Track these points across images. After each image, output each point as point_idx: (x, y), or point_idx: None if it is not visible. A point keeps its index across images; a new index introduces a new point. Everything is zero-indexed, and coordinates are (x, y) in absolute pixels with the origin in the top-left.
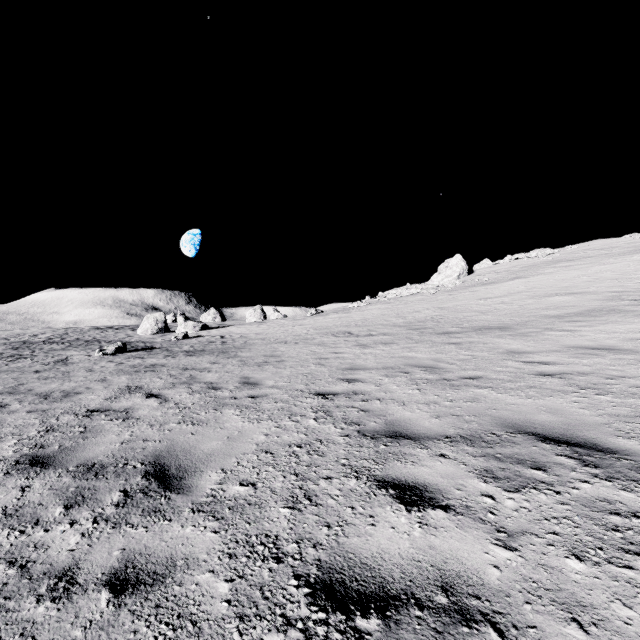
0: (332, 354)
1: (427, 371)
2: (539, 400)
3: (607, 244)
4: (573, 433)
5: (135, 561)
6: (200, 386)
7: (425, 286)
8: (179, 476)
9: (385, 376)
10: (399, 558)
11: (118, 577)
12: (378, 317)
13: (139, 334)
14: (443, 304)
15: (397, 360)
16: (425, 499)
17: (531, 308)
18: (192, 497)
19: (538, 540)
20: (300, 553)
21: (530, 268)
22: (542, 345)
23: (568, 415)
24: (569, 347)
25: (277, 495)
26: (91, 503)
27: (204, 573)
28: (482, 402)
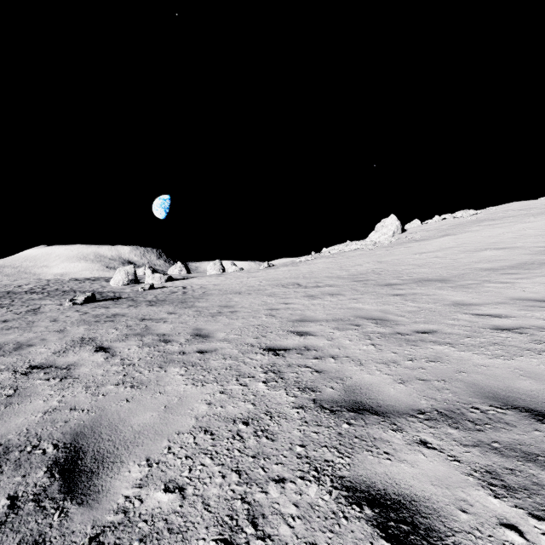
0: (282, 305)
1: (378, 324)
2: (510, 360)
3: (525, 205)
4: None
5: None
6: (152, 338)
7: (364, 243)
8: (91, 470)
9: (336, 329)
10: None
11: None
12: (323, 270)
13: (112, 285)
14: (382, 258)
15: (346, 311)
16: (419, 530)
17: (464, 262)
18: (96, 512)
19: None
20: None
21: (457, 226)
22: (486, 297)
23: None
24: (514, 299)
25: (210, 513)
26: None
27: None
28: (447, 362)
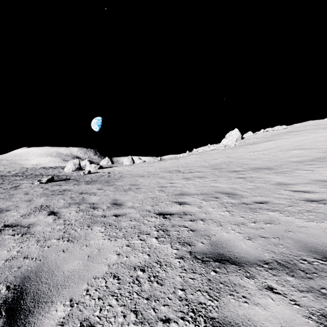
0: (169, 184)
1: (230, 197)
2: (321, 223)
3: (316, 123)
4: None
5: None
6: (85, 206)
7: (219, 145)
8: (29, 309)
9: (203, 200)
10: None
11: None
12: (194, 162)
13: (65, 171)
14: (230, 155)
15: (209, 188)
16: None
17: (281, 157)
18: None
19: None
20: None
21: (275, 135)
22: (297, 179)
23: None
24: (316, 181)
25: None
26: None
27: None
28: (278, 224)
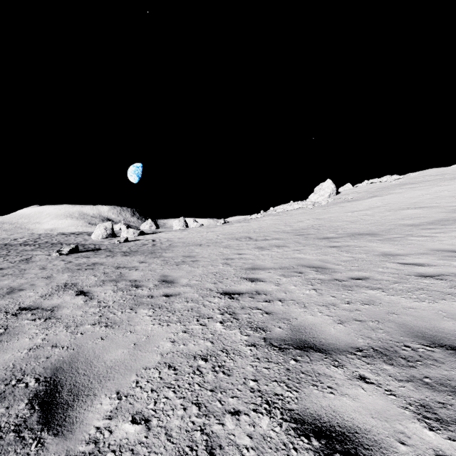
0: (236, 255)
1: (318, 271)
2: (434, 303)
3: (440, 171)
4: None
5: None
6: (125, 284)
7: (305, 203)
8: (67, 402)
9: (282, 276)
10: None
11: None
12: (271, 226)
13: (93, 238)
14: (320, 216)
15: (290, 261)
16: None
17: (390, 218)
18: (70, 443)
19: None
20: None
21: (383, 189)
22: (410, 248)
23: None
24: (434, 250)
25: (172, 444)
26: None
27: None
28: (379, 305)
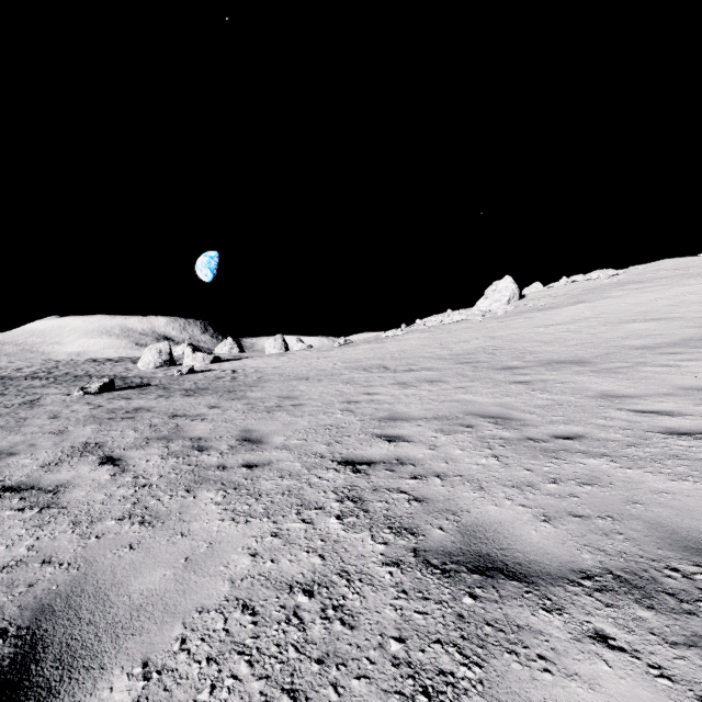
0: (364, 395)
1: (498, 424)
2: None
3: (681, 264)
4: None
5: None
6: (182, 444)
7: (470, 312)
8: (49, 685)
9: (440, 432)
10: None
11: None
12: (418, 348)
13: (140, 368)
14: (495, 333)
15: (451, 406)
16: None
17: (607, 337)
18: None
19: None
20: None
21: (593, 291)
22: (645, 386)
23: None
24: (685, 389)
25: None
26: None
27: None
28: (609, 486)
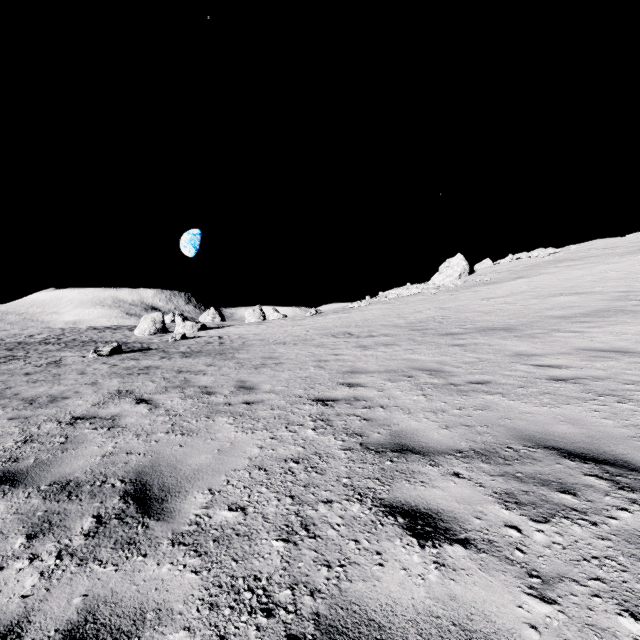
0: (332, 356)
1: (432, 375)
2: (555, 408)
3: (610, 243)
4: (599, 448)
5: (97, 612)
6: (193, 390)
7: (426, 286)
8: (161, 498)
9: (388, 380)
10: (414, 612)
11: (74, 636)
12: (379, 317)
13: (137, 334)
14: (445, 304)
15: (400, 363)
16: (440, 530)
17: (536, 308)
18: (173, 525)
19: (580, 589)
20: (294, 603)
21: (532, 268)
22: (551, 347)
23: (590, 426)
24: (579, 349)
25: (270, 523)
26: (58, 532)
27: (178, 631)
28: (494, 410)
